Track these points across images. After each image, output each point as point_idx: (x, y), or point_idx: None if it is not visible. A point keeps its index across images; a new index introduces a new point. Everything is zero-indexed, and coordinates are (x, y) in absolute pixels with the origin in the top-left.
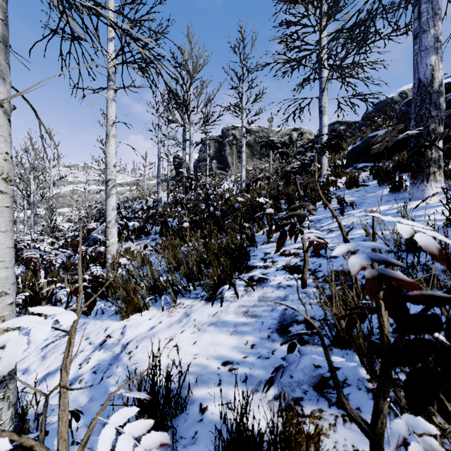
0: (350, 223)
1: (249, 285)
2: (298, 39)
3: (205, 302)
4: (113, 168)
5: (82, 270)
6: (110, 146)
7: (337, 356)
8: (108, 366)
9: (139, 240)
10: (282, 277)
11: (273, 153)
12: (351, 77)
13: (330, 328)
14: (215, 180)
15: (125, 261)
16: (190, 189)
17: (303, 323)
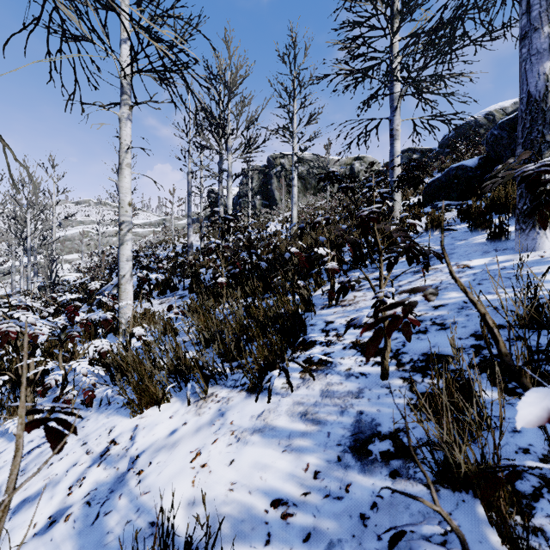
0: (438, 281)
1: (307, 372)
2: (364, 45)
3: (246, 394)
4: (128, 207)
5: (89, 337)
6: (124, 179)
7: (449, 505)
8: (107, 493)
9: (164, 297)
10: (353, 361)
11: (330, 188)
12: (430, 93)
13: (434, 457)
14: (260, 220)
15: (141, 331)
16: (228, 233)
17: (389, 439)
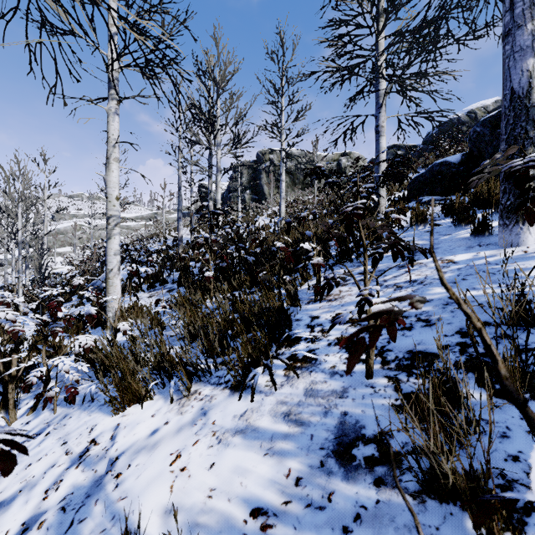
0: (423, 276)
1: (291, 370)
2: (350, 43)
3: (230, 392)
4: (116, 201)
5: (77, 331)
6: (112, 173)
7: (436, 518)
8: (84, 498)
9: (153, 290)
10: (337, 358)
11: (317, 183)
12: (415, 90)
13: (421, 466)
14: (249, 214)
15: (126, 326)
16: (217, 227)
17: (373, 443)
